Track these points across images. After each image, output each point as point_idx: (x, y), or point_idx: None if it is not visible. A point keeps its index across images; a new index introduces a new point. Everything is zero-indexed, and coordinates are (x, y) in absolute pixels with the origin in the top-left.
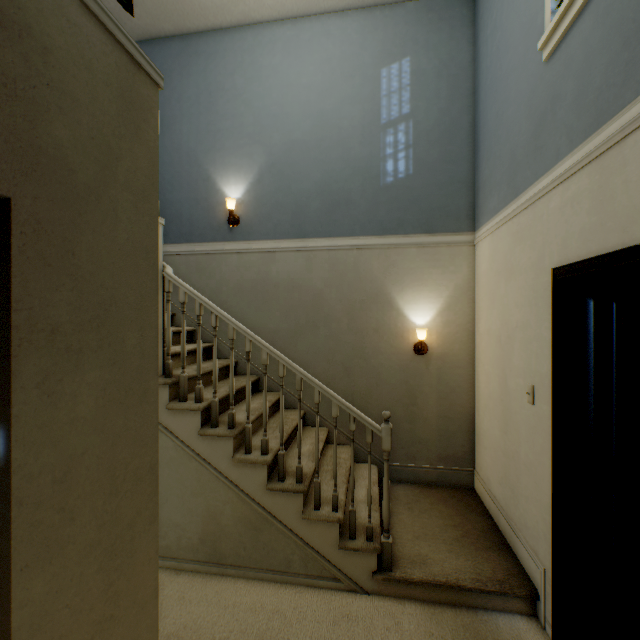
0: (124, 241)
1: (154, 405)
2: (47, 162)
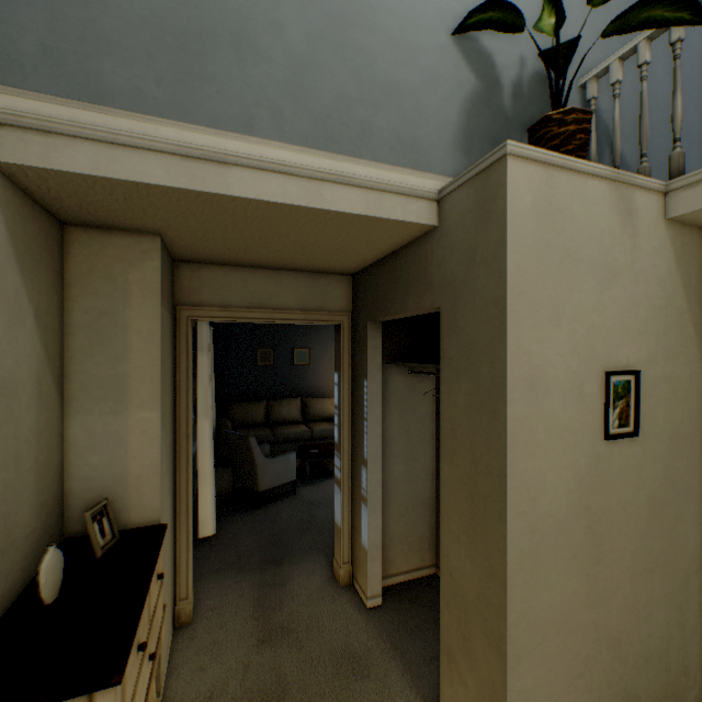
0: (480, 302)
1: (502, 426)
2: (448, 283)
